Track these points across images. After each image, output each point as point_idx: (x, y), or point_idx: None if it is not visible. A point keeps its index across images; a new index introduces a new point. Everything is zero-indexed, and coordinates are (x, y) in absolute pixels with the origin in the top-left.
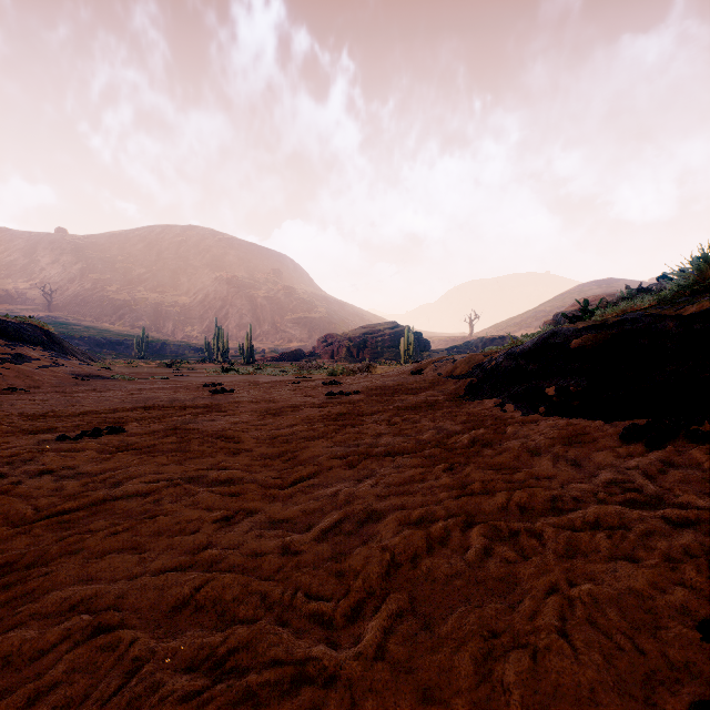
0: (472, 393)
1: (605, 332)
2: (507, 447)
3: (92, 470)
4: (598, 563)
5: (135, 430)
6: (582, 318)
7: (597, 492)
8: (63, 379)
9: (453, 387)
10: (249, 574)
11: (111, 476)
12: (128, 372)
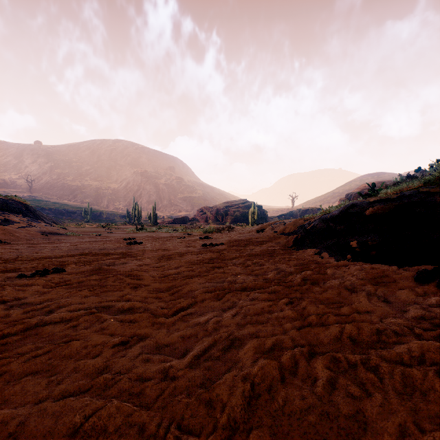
0: (297, 244)
1: (390, 204)
2: (330, 285)
3: (34, 301)
4: (439, 404)
5: (72, 270)
6: (371, 195)
7: (413, 327)
8: (34, 235)
9: (284, 241)
10: (133, 400)
11: (47, 305)
12: (77, 230)
